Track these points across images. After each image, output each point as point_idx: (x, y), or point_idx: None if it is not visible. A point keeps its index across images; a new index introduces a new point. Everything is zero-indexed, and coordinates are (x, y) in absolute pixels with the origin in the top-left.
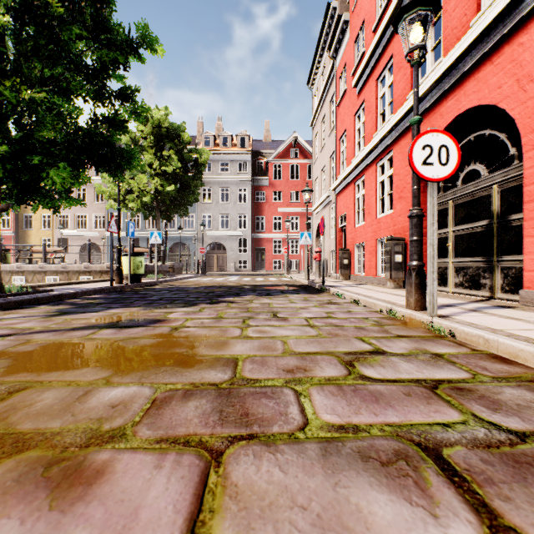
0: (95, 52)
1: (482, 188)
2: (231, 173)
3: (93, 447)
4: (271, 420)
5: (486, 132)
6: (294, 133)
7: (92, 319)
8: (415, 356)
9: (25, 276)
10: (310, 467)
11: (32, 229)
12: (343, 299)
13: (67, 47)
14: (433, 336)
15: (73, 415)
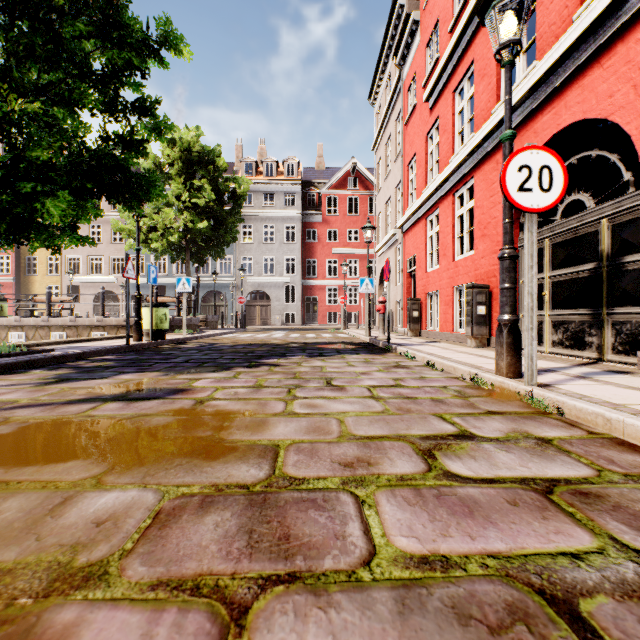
0: (105, 53)
1: (588, 223)
2: (276, 206)
3: (54, 598)
4: (322, 547)
5: (592, 153)
6: (353, 158)
7: (96, 389)
8: (515, 442)
9: (25, 332)
10: (381, 637)
11: (36, 275)
12: (414, 362)
13: (69, 46)
14: (534, 413)
15: (38, 539)
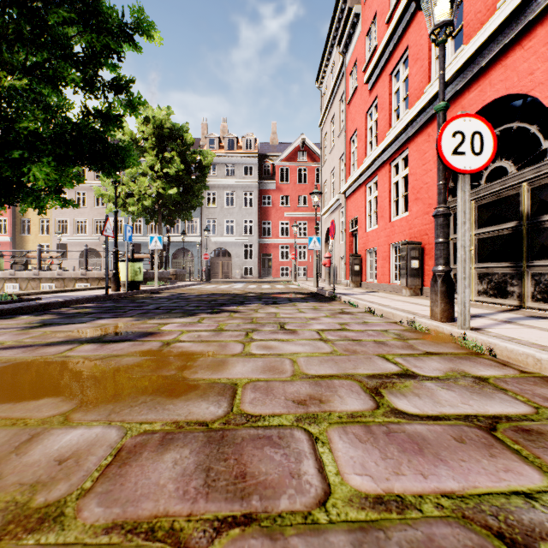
0: (85, 37)
1: (510, 187)
2: (236, 176)
3: (5, 542)
4: (278, 486)
5: (513, 125)
6: (302, 135)
7: (74, 332)
8: (454, 381)
9: (19, 283)
10: None
11: (29, 235)
12: (356, 309)
13: (53, 30)
14: (468, 353)
15: None
